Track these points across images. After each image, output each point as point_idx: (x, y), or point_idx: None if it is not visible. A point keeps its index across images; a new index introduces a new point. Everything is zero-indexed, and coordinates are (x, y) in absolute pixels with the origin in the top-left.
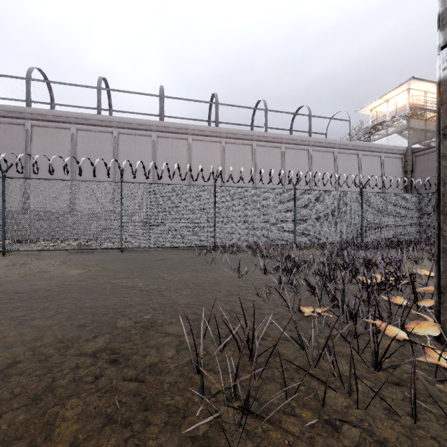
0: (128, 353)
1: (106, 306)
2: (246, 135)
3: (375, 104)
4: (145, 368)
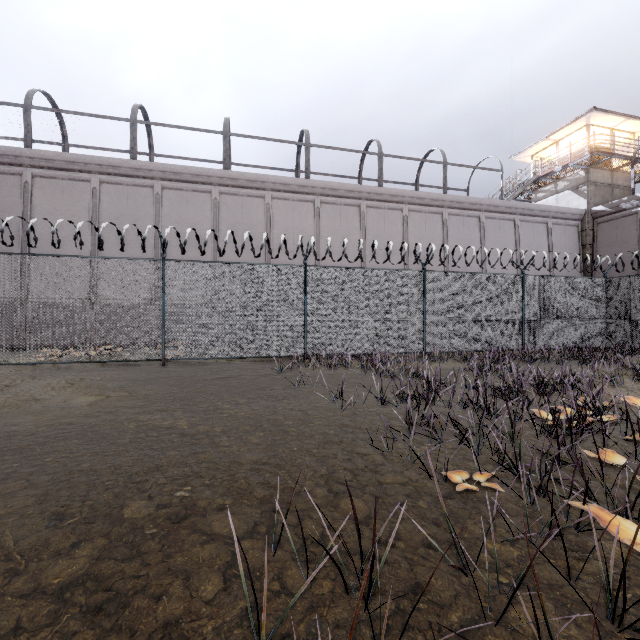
0: (127, 589)
1: (116, 469)
2: (352, 191)
3: (538, 147)
4: (153, 634)
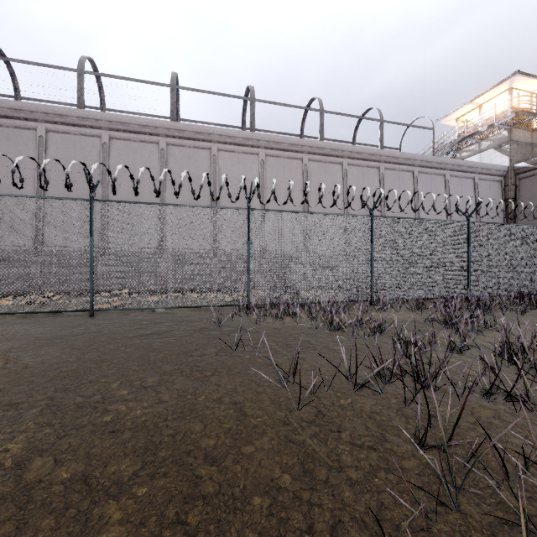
0: None
1: None
2: (295, 144)
3: (463, 111)
4: None
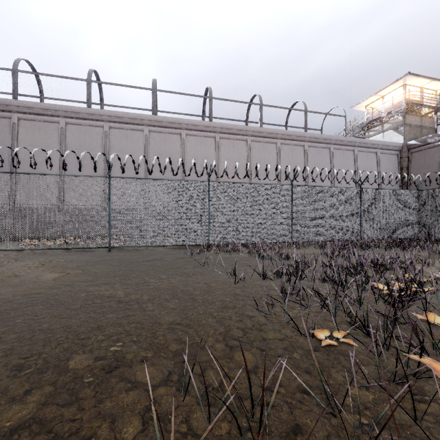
0: (64, 431)
1: (67, 328)
2: (241, 130)
3: (370, 100)
4: None
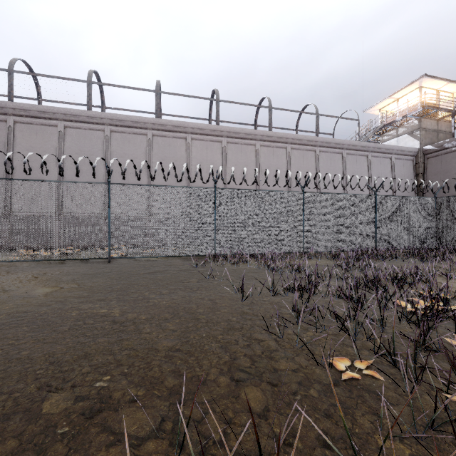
0: None
1: (50, 357)
2: (249, 134)
3: (384, 103)
4: None
